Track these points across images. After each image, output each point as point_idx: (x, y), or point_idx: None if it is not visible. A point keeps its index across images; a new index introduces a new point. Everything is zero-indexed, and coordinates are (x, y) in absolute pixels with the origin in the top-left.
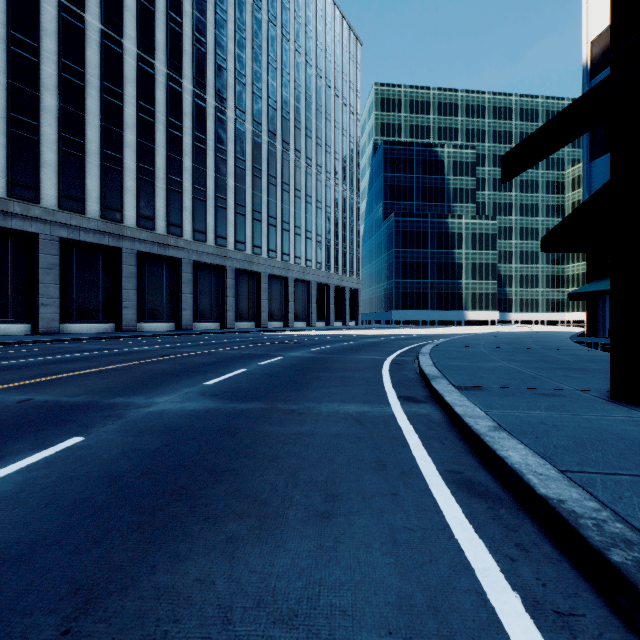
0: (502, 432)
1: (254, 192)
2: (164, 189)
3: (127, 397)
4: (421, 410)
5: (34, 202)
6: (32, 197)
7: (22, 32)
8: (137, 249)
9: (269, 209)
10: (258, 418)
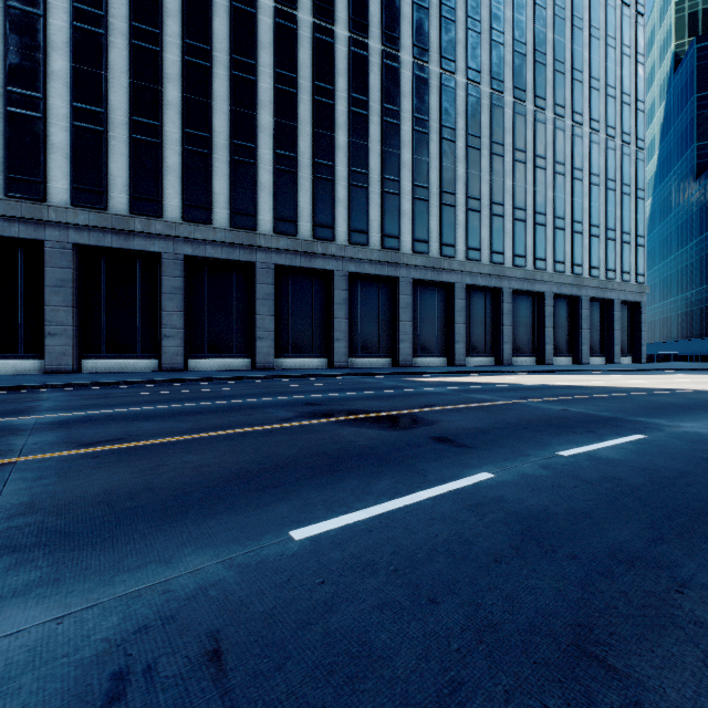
0: None
1: (443, 164)
2: (309, 179)
3: None
4: None
5: (156, 216)
6: (154, 211)
7: (144, 21)
8: (274, 262)
9: (468, 187)
10: None
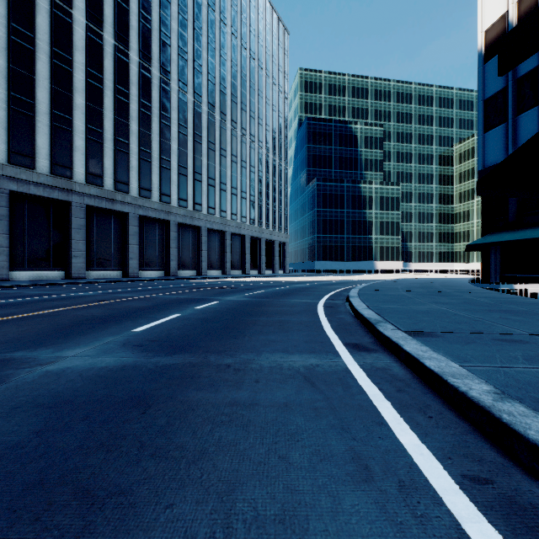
0: (515, 403)
1: (195, 156)
2: (112, 149)
3: (31, 350)
4: (377, 362)
5: None
6: None
7: None
8: (86, 203)
9: (209, 171)
10: (183, 378)
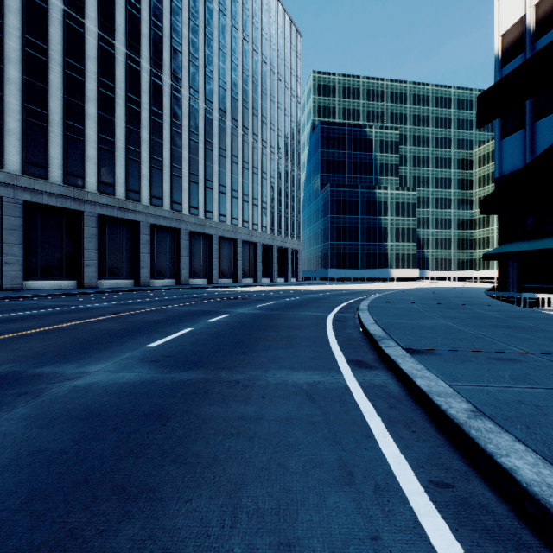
0: (485, 420)
1: (206, 163)
2: (123, 158)
3: (58, 365)
4: (375, 379)
5: None
6: None
7: None
8: (98, 212)
9: (220, 178)
10: (197, 394)
